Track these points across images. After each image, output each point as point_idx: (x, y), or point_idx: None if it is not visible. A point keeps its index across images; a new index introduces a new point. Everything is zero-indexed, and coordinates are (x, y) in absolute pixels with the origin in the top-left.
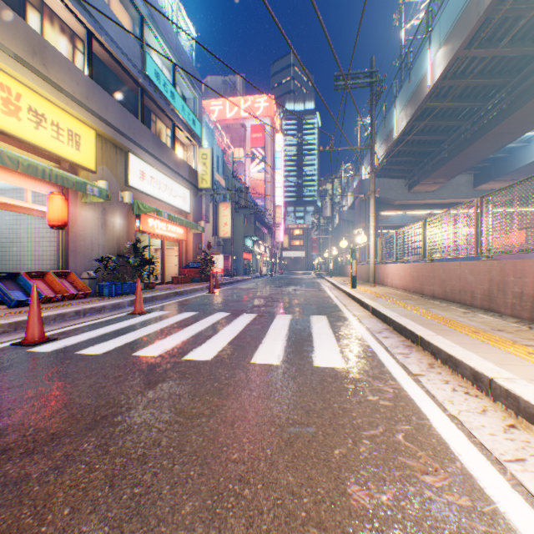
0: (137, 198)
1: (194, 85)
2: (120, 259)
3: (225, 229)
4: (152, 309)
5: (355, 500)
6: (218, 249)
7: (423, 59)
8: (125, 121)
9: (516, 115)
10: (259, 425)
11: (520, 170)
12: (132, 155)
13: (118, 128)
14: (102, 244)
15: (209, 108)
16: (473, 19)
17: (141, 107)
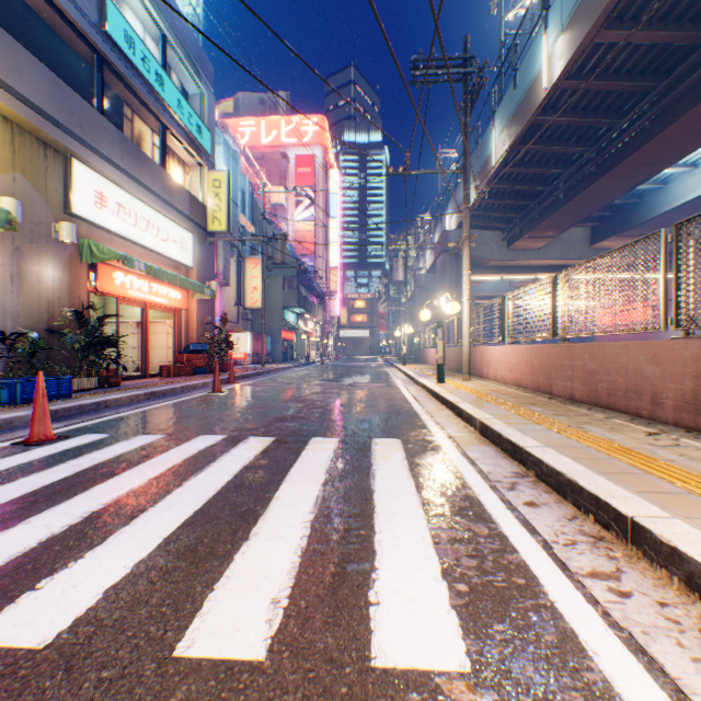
0: (90, 237)
1: (201, 73)
2: (54, 338)
3: (255, 296)
4: (80, 429)
5: None
6: (244, 325)
7: (536, 52)
8: (62, 102)
9: (663, 136)
10: None
11: (652, 222)
12: (78, 163)
13: (45, 110)
14: (12, 311)
15: (236, 129)
16: None
17: (98, 86)
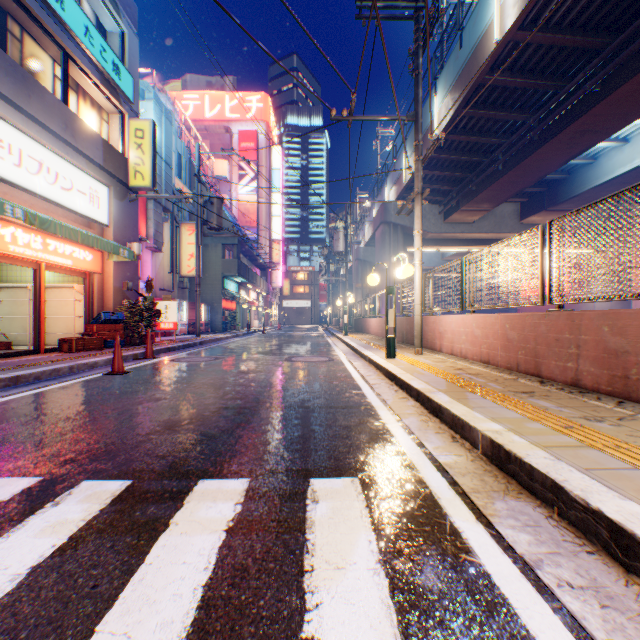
0: None
1: (119, 6)
2: None
3: (191, 264)
4: None
5: None
6: (181, 294)
7: (486, 4)
8: None
9: (614, 98)
10: None
11: (581, 197)
12: None
13: None
14: None
15: (180, 101)
16: None
17: None
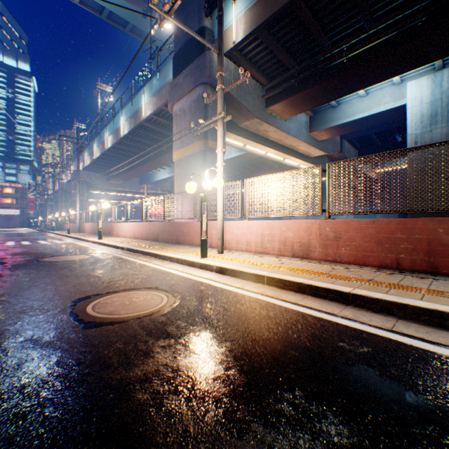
0: None
1: None
2: None
3: None
4: None
5: (65, 244)
6: None
7: (105, 134)
8: None
9: (140, 168)
10: (52, 244)
11: (154, 183)
12: None
13: None
14: None
15: None
16: (117, 139)
17: None
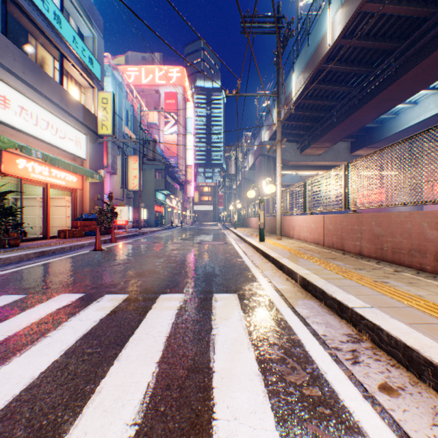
0: None
1: (92, 21)
2: None
3: (135, 182)
4: None
5: None
6: (128, 202)
7: (323, 20)
8: None
9: (402, 80)
10: None
11: (388, 138)
12: None
13: None
14: None
15: (125, 72)
16: None
17: (1, 13)
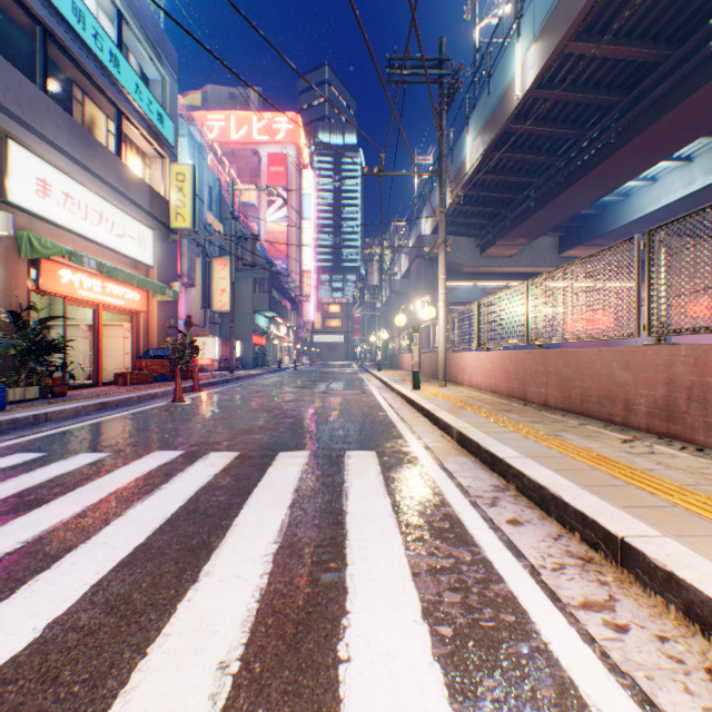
0: (31, 230)
1: (162, 58)
2: None
3: (223, 299)
4: (10, 447)
5: None
6: (212, 330)
7: (509, 60)
8: None
9: (627, 150)
10: None
11: (615, 232)
12: (15, 145)
13: None
14: None
15: (204, 122)
16: None
17: (40, 61)
